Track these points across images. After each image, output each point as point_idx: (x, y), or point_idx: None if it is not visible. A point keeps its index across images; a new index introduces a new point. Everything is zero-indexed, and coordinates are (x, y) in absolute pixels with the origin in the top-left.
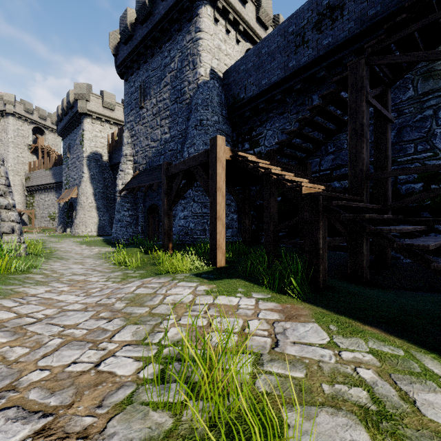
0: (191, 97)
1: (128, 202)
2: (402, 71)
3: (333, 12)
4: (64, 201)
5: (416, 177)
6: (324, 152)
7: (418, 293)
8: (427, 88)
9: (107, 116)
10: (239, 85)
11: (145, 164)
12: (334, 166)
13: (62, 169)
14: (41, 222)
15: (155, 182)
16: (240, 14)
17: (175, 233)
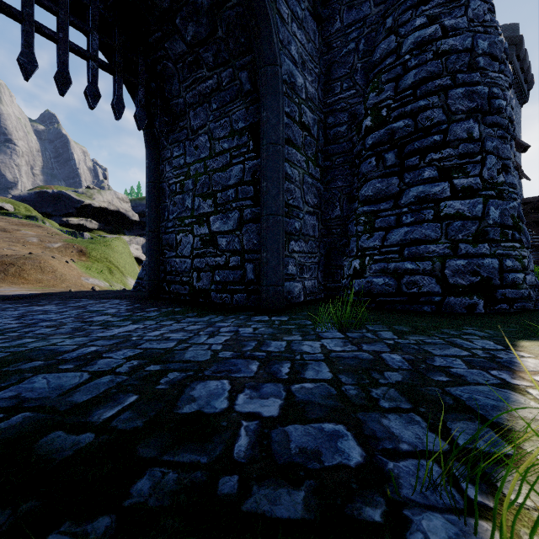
0: None
1: None
2: None
3: None
4: None
5: None
6: None
7: None
8: None
9: None
10: None
11: None
12: None
13: None
14: None
15: None
16: None
17: None
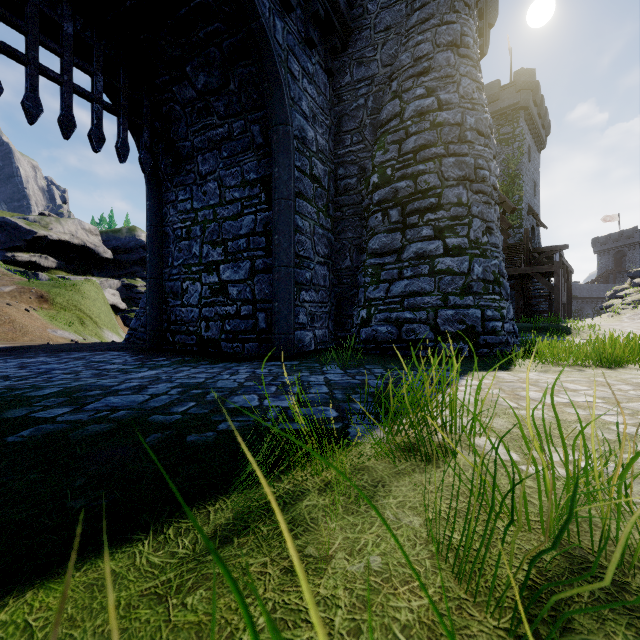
0: None
1: None
2: None
3: None
4: None
5: None
6: None
7: None
8: None
9: None
10: None
11: None
12: None
13: None
14: None
15: None
16: None
17: None
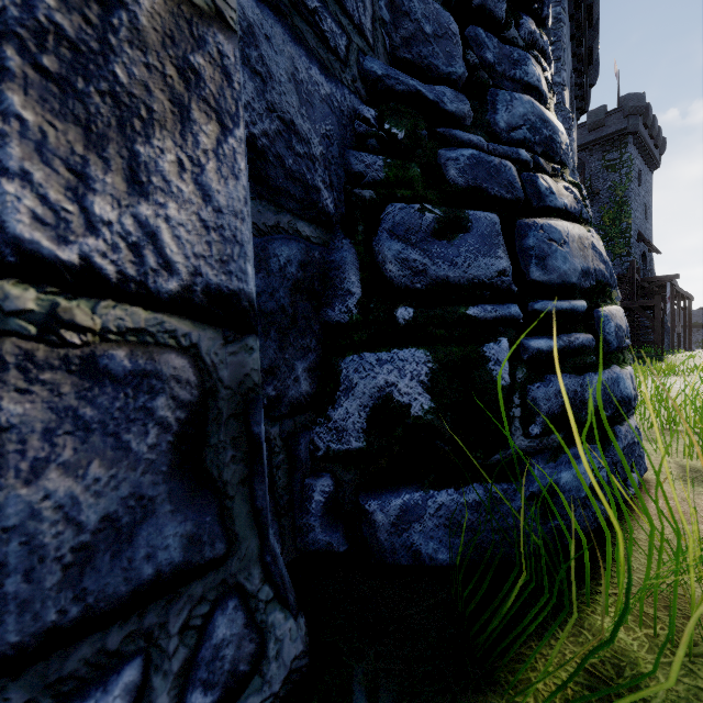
0: None
1: None
2: None
3: None
4: None
5: None
6: None
7: None
8: None
9: None
10: None
11: None
12: None
13: None
14: None
15: None
16: None
17: None
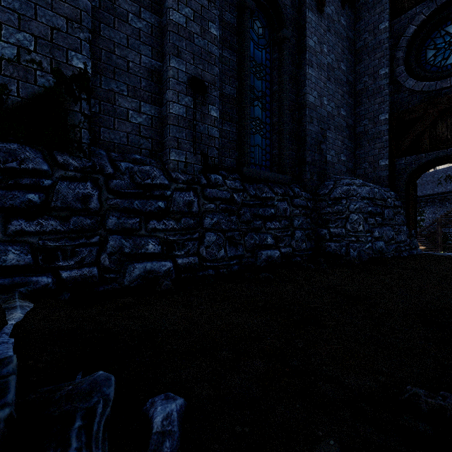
0: None
1: None
2: None
3: (451, 178)
4: None
5: None
6: (450, 225)
7: None
8: None
9: None
10: None
11: None
12: None
13: None
14: None
15: None
16: None
17: None
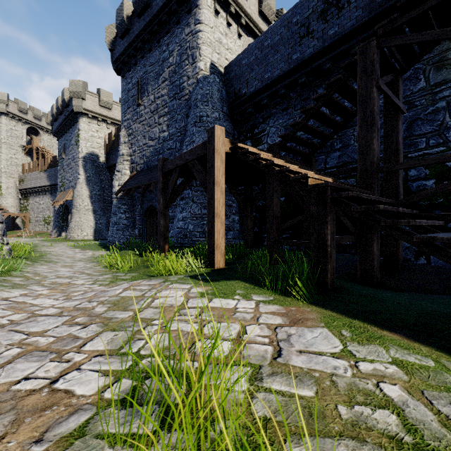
0: (190, 93)
1: (125, 204)
2: (415, 57)
3: (340, 0)
4: (59, 204)
5: (428, 173)
6: (330, 149)
7: (434, 296)
8: (440, 78)
9: (104, 115)
10: (241, 80)
11: (142, 164)
12: (340, 163)
13: (57, 170)
14: (36, 227)
15: (152, 183)
16: (241, 7)
17: (173, 236)
